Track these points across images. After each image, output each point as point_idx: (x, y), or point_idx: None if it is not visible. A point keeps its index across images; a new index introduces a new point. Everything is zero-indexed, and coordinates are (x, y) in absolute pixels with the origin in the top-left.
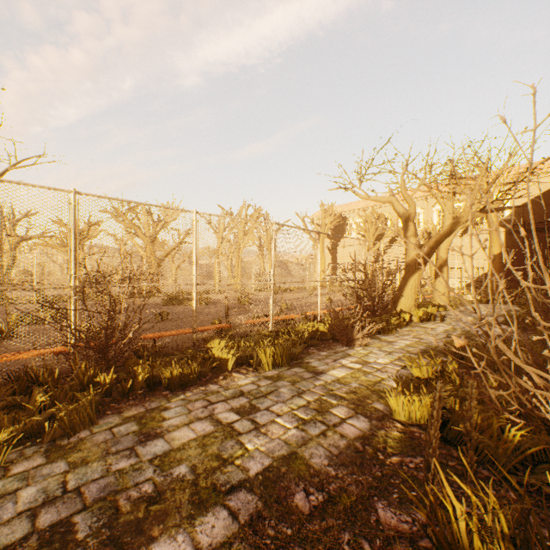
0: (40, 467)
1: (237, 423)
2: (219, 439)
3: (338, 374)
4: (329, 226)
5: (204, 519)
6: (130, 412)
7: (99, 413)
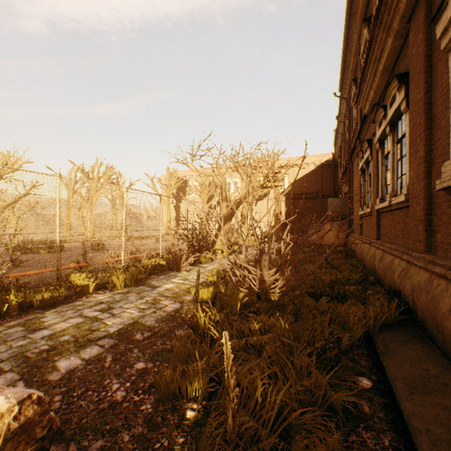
0: None
1: (100, 315)
2: (89, 323)
3: (168, 286)
4: (174, 187)
5: (86, 350)
6: (11, 324)
7: None
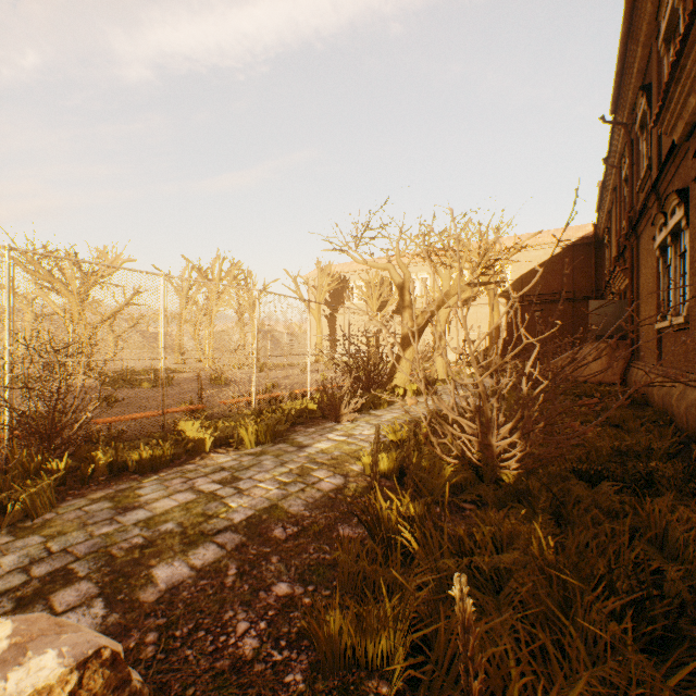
0: (11, 542)
1: (220, 490)
2: (203, 503)
3: (323, 446)
4: (327, 289)
5: (197, 550)
6: (96, 495)
7: (57, 500)
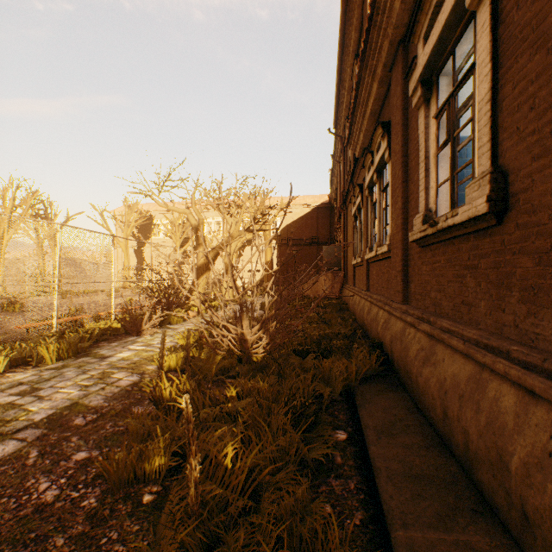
0: None
1: (19, 400)
2: (0, 412)
3: (124, 355)
4: (134, 224)
5: None
6: None
7: None
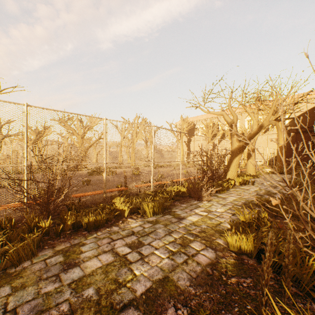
0: None
1: (129, 254)
2: (117, 267)
3: (193, 219)
4: (185, 129)
5: None
6: (60, 246)
7: (39, 248)
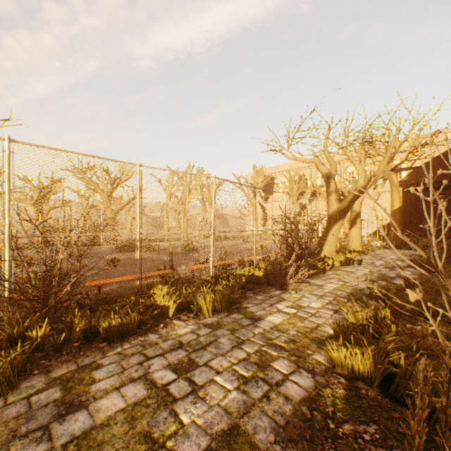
0: None
1: (173, 384)
2: (151, 409)
3: (275, 320)
4: (260, 185)
5: None
6: (59, 370)
7: (24, 374)
